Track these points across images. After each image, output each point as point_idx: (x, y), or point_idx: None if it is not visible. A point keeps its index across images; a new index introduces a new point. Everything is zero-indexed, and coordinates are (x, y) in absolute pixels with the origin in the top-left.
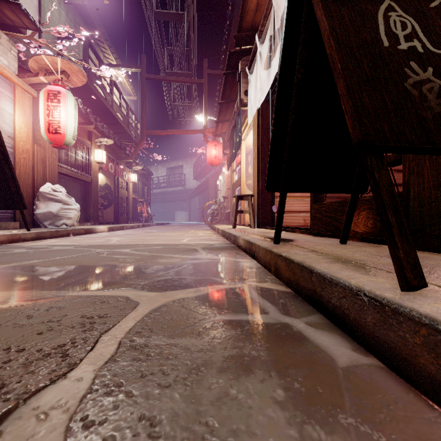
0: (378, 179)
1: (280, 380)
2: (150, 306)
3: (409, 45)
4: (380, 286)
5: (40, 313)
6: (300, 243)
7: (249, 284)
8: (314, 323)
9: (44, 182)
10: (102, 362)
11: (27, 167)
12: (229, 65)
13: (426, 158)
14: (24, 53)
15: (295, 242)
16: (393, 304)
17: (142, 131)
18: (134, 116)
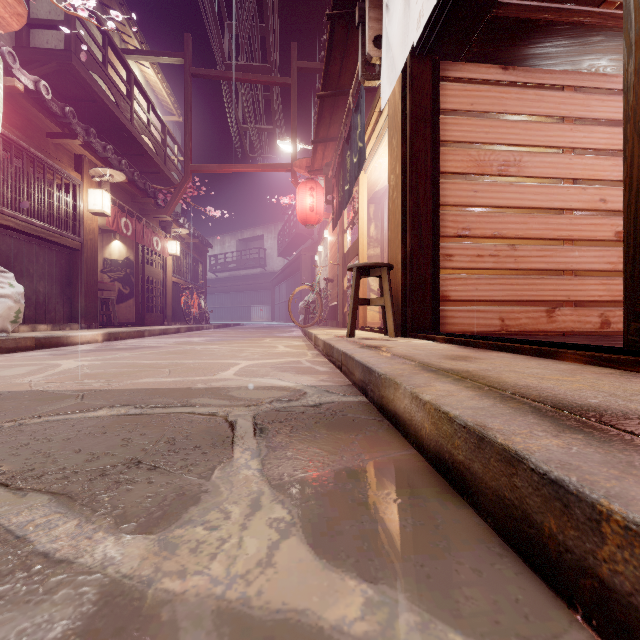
0: None
1: None
2: None
3: None
4: None
5: None
6: None
7: None
8: None
9: None
10: None
11: None
12: None
13: None
14: None
15: None
16: None
17: (185, 166)
18: (177, 147)
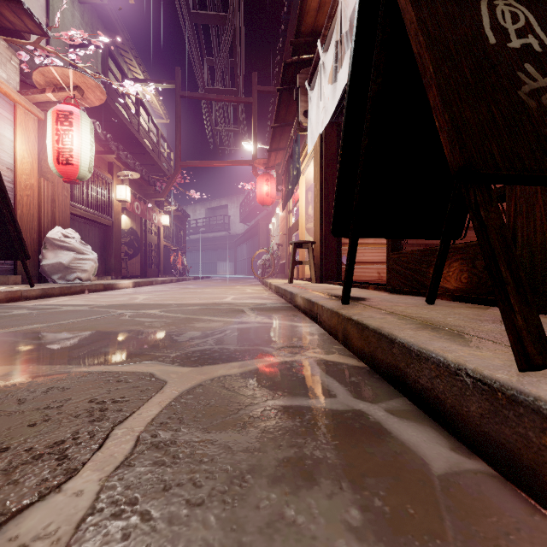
0: (485, 219)
1: (354, 495)
2: (181, 386)
3: (523, 43)
4: (488, 363)
5: (35, 396)
6: (374, 303)
7: (311, 357)
8: (397, 410)
9: (53, 225)
10: (111, 468)
11: (31, 206)
12: (284, 79)
13: (538, 193)
14: (28, 64)
15: (369, 302)
16: (509, 389)
17: (176, 163)
18: (166, 144)
